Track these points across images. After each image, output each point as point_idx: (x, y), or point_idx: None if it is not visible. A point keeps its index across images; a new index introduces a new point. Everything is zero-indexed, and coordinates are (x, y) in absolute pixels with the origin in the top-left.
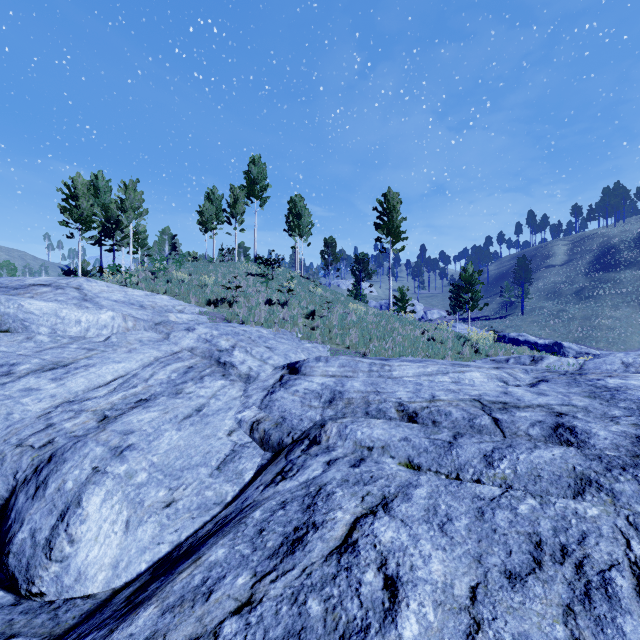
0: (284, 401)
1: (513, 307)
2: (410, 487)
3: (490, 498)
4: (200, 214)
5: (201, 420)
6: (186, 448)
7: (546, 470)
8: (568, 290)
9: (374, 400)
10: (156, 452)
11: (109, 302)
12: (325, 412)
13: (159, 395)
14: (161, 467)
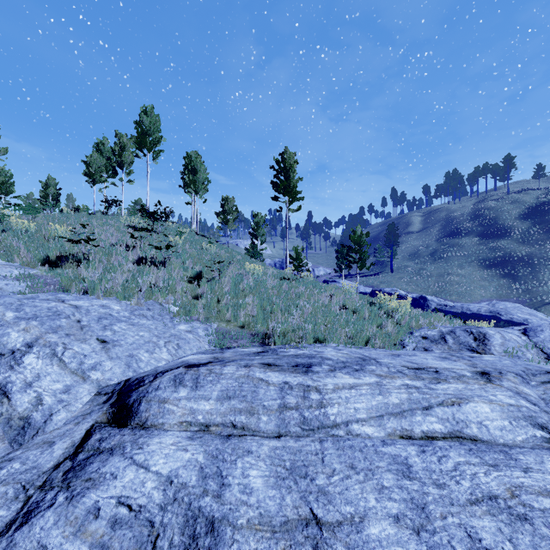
0: None
1: (384, 265)
2: None
3: None
4: (86, 164)
5: None
6: None
7: None
8: (425, 252)
9: None
10: None
11: None
12: None
13: None
14: None
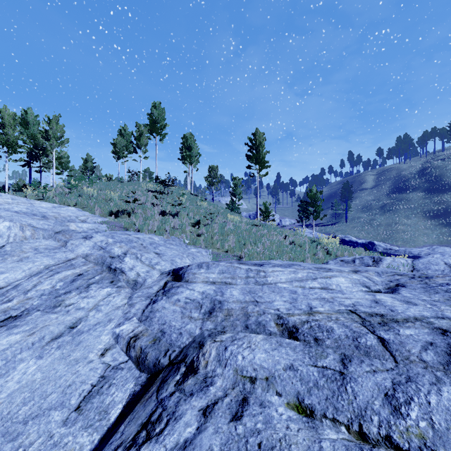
0: (165, 312)
1: (340, 217)
2: None
3: None
4: (114, 145)
5: (72, 339)
6: (42, 383)
7: None
8: (376, 205)
9: (253, 312)
10: None
11: (8, 213)
12: (205, 325)
13: (33, 310)
14: None
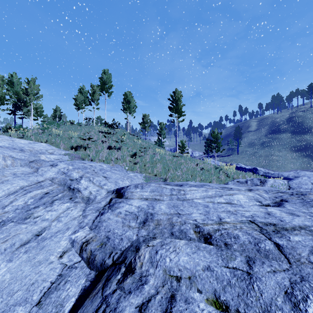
0: (110, 222)
1: (233, 150)
2: None
3: None
4: (75, 100)
5: (37, 245)
6: (10, 283)
7: None
8: (258, 142)
9: (177, 222)
10: None
11: None
12: (140, 232)
13: (8, 221)
14: None
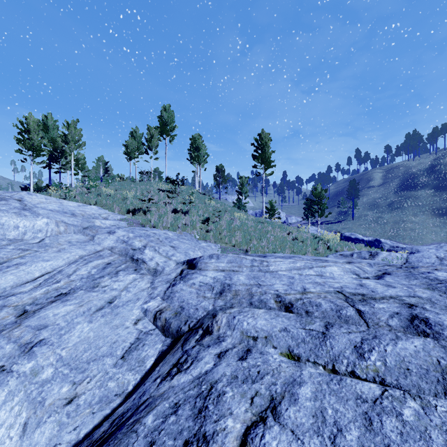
0: (183, 292)
1: (346, 215)
2: (295, 385)
3: (372, 399)
4: (126, 147)
5: (112, 311)
6: (95, 339)
7: (413, 363)
8: (383, 203)
9: (256, 292)
10: (65, 345)
11: (45, 211)
12: (216, 302)
13: (78, 289)
14: (68, 361)
